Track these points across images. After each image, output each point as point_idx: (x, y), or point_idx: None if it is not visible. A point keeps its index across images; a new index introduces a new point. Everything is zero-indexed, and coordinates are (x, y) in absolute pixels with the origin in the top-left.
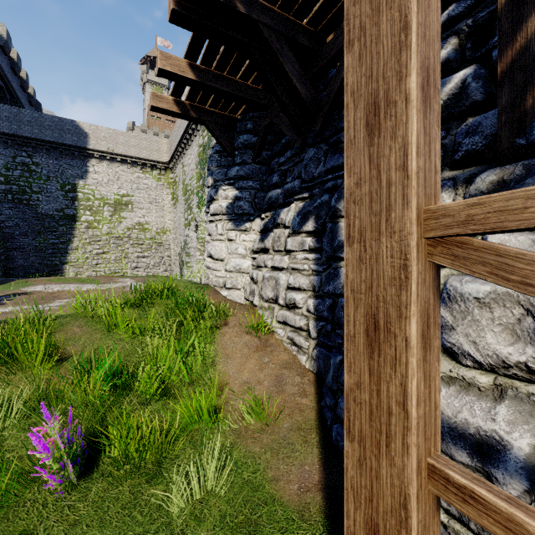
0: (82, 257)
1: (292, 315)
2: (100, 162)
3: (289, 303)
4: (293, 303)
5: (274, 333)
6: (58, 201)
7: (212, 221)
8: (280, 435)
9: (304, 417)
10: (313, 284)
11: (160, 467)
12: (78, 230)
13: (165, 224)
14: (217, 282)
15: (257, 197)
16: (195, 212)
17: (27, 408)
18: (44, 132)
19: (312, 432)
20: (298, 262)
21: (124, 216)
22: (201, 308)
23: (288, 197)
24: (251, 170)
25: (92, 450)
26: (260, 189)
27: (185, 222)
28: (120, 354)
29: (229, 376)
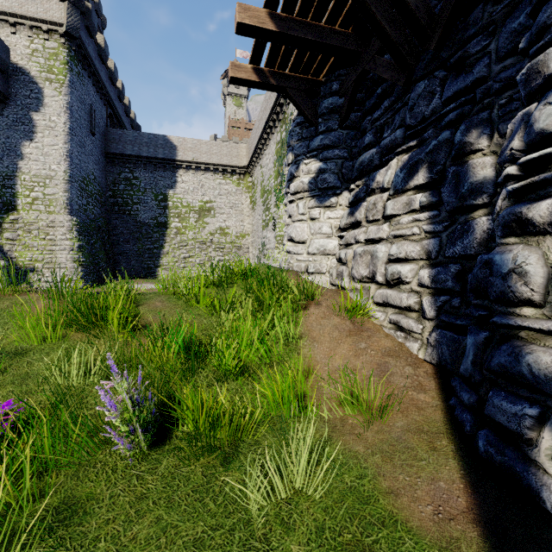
0: (172, 261)
1: (396, 293)
2: (187, 172)
3: (391, 279)
4: (397, 277)
5: (370, 318)
6: (153, 211)
7: (293, 200)
8: (392, 436)
9: (425, 417)
10: (426, 250)
11: (237, 451)
12: (169, 236)
13: (243, 228)
14: (298, 267)
15: (344, 167)
16: (272, 212)
17: (104, 366)
18: (142, 149)
19: (441, 437)
20: (403, 226)
21: (207, 222)
22: (282, 287)
23: (386, 155)
24: (337, 136)
25: (165, 421)
26: (348, 157)
27: (263, 224)
28: (198, 327)
29: (316, 361)
